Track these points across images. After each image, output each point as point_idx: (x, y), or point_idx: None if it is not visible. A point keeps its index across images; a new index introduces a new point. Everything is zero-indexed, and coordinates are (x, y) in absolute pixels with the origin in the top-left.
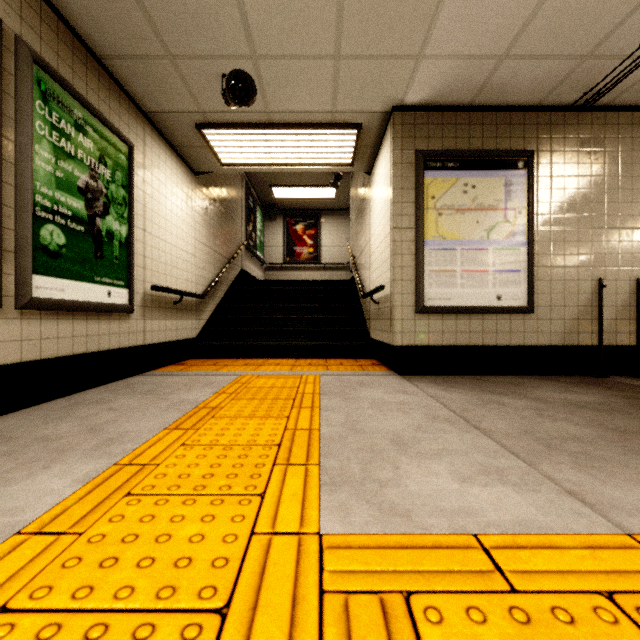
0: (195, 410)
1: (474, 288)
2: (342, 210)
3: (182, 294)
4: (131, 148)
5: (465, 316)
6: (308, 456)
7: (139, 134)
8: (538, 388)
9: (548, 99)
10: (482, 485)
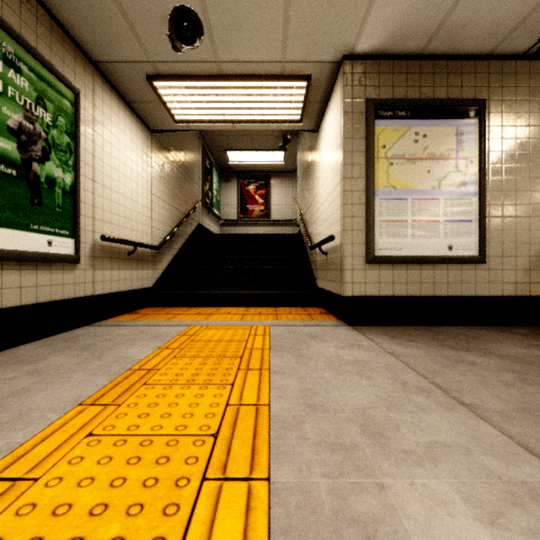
0: (127, 373)
1: (425, 238)
2: (289, 172)
3: (136, 245)
4: (77, 95)
5: (416, 266)
6: (253, 459)
7: (87, 83)
8: (498, 342)
9: (501, 46)
10: (527, 534)
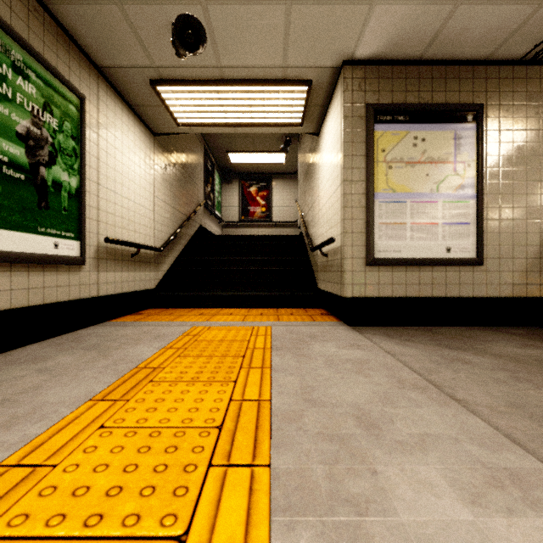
0: (134, 371)
1: (424, 240)
2: (291, 174)
3: (139, 247)
4: (82, 100)
5: (415, 268)
6: (255, 448)
7: (92, 88)
8: (494, 342)
9: (498, 52)
10: (504, 512)
